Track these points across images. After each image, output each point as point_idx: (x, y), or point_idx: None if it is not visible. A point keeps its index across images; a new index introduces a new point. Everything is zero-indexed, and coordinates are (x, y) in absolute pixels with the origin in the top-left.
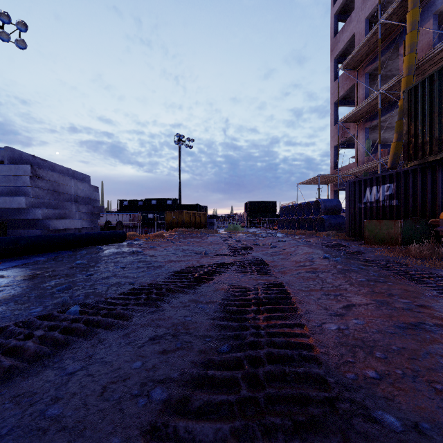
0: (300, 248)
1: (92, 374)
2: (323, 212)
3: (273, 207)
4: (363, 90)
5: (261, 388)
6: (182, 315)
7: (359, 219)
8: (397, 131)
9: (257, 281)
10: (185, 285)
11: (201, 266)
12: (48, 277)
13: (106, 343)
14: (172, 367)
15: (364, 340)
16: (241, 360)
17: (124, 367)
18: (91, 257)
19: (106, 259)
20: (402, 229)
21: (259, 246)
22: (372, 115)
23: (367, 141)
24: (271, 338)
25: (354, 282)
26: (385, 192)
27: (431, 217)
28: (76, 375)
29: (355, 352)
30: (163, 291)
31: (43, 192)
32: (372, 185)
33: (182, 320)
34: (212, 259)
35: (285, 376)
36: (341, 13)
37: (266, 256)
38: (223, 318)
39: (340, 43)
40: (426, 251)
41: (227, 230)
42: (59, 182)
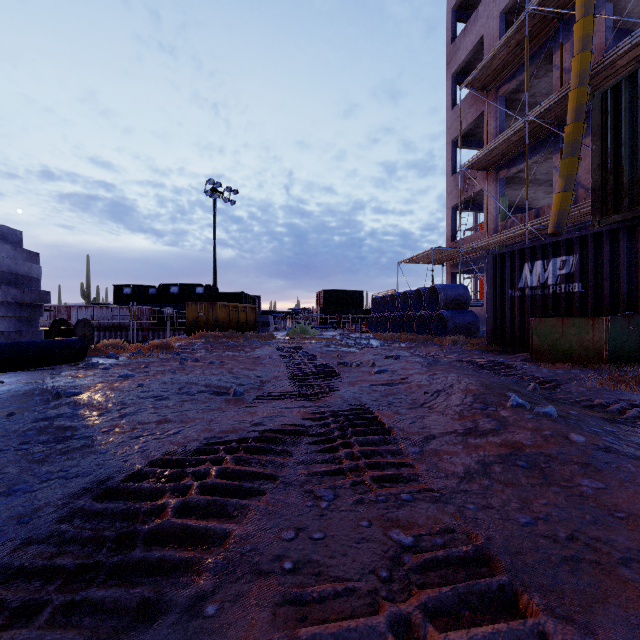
0: (441, 377)
1: None
2: (443, 305)
3: (359, 299)
4: (497, 121)
5: None
6: None
7: (511, 315)
8: (564, 175)
9: (384, 533)
10: (64, 634)
11: (205, 451)
12: None
13: None
14: None
15: None
16: None
17: None
18: None
19: None
20: (609, 334)
21: (350, 369)
22: (511, 160)
23: (502, 199)
24: None
25: None
26: (557, 271)
27: None
28: None
29: None
30: None
31: None
32: (535, 259)
33: None
34: (247, 412)
35: None
36: (461, 9)
37: (372, 397)
38: None
39: (461, 52)
40: None
41: (290, 333)
42: None
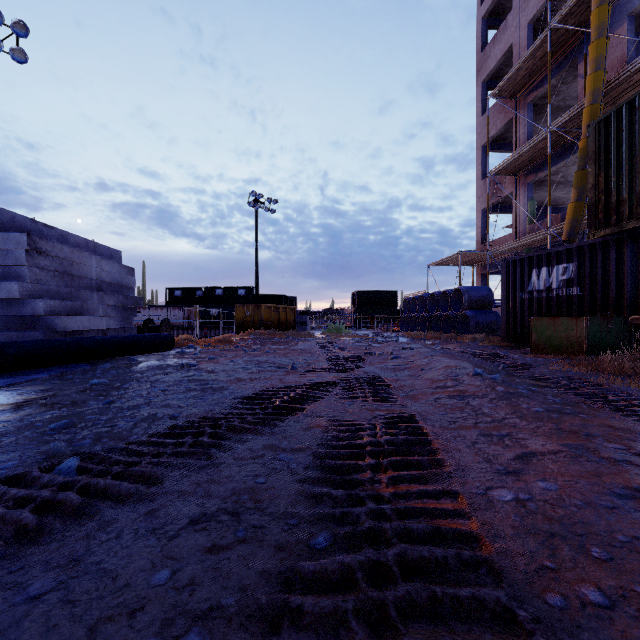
0: (436, 360)
1: (74, 598)
2: (467, 305)
3: (393, 299)
4: (525, 127)
5: (392, 636)
6: (250, 475)
7: (521, 315)
8: (577, 187)
9: (373, 412)
10: (259, 420)
11: (285, 388)
12: (43, 406)
13: (113, 530)
14: (224, 583)
15: (564, 521)
16: (352, 571)
17: (137, 582)
18: (118, 374)
19: (140, 377)
20: (588, 330)
21: (373, 357)
22: (538, 165)
23: (530, 202)
24: (404, 522)
25: (527, 413)
26: (560, 276)
27: (631, 313)
28: (43, 602)
29: (554, 548)
30: (222, 431)
31: (48, 275)
32: (541, 266)
33: (250, 484)
34: (302, 376)
35: (436, 605)
36: (492, 16)
37: (385, 372)
38: (320, 481)
39: (491, 60)
40: (628, 364)
41: (326, 332)
42: (72, 260)
